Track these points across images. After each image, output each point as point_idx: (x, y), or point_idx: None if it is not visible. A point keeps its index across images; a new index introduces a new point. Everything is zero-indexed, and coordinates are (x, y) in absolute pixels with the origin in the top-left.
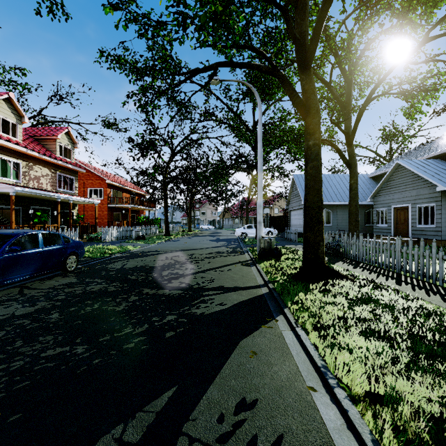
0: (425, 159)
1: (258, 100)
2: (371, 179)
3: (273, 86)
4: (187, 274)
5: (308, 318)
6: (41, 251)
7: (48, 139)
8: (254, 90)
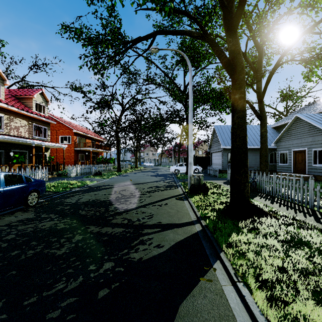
0: (318, 113)
1: (189, 64)
2: (273, 129)
3: (200, 55)
4: (130, 208)
5: (247, 269)
6: (2, 190)
7: (26, 98)
8: (186, 57)
